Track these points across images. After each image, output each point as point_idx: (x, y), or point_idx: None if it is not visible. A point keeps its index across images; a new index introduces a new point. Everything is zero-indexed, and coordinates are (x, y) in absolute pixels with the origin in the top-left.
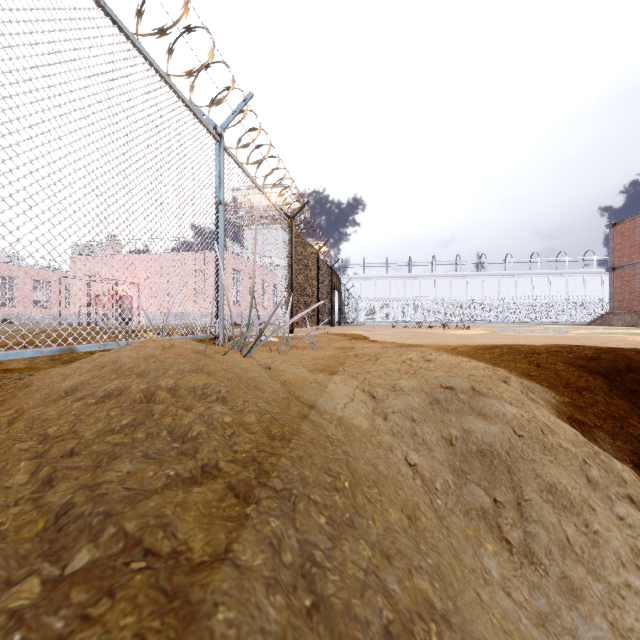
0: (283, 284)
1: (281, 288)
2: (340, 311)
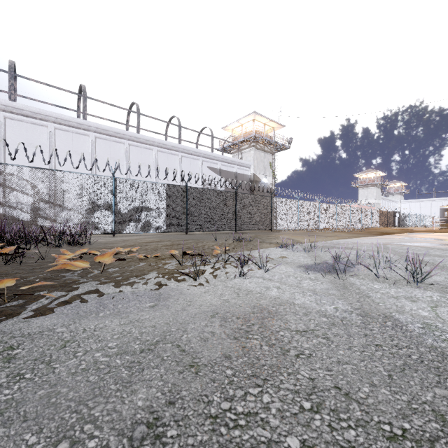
0: (378, 220)
1: (377, 221)
2: (399, 222)
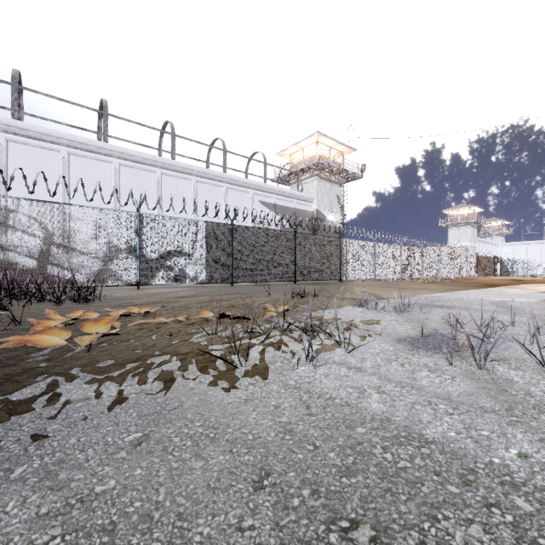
0: (474, 268)
1: (474, 269)
2: (501, 271)
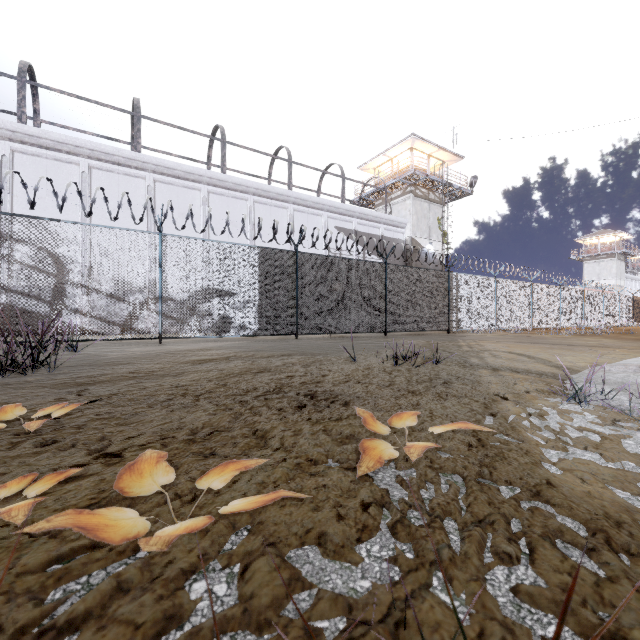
0: (630, 314)
1: (630, 315)
2: None
